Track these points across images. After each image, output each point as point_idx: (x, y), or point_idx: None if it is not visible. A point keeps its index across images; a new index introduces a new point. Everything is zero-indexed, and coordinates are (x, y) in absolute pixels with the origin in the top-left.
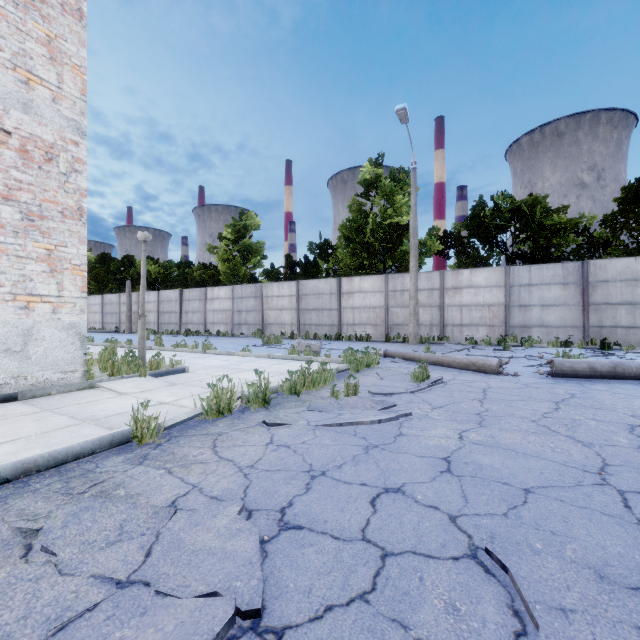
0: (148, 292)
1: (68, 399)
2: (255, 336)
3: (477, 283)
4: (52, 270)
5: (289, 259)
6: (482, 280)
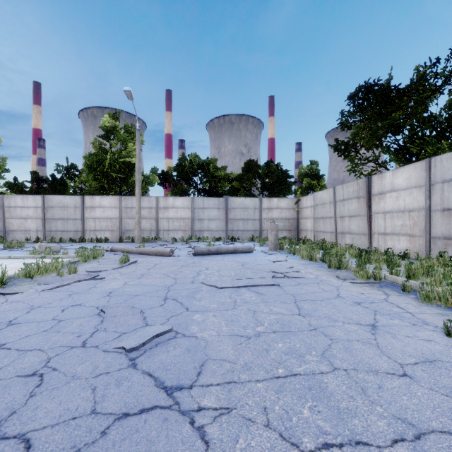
0: None
1: None
2: None
3: (177, 205)
4: None
5: (35, 175)
6: (180, 204)
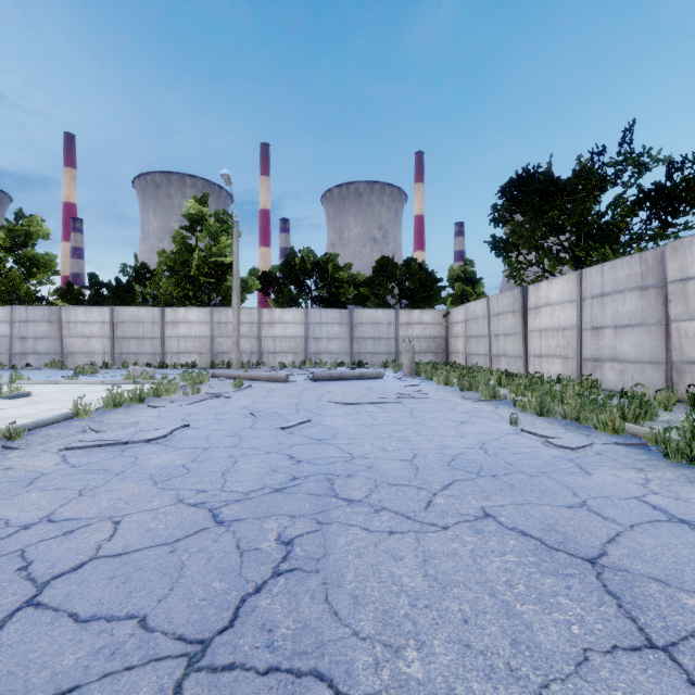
0: None
1: None
2: (51, 367)
3: (286, 320)
4: None
5: (95, 279)
6: (290, 318)
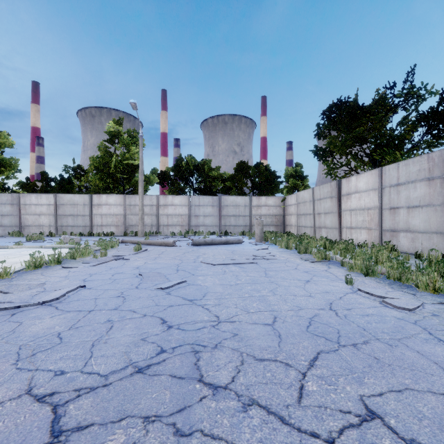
0: None
1: None
2: (12, 235)
3: (176, 203)
4: None
5: (45, 175)
6: (178, 202)
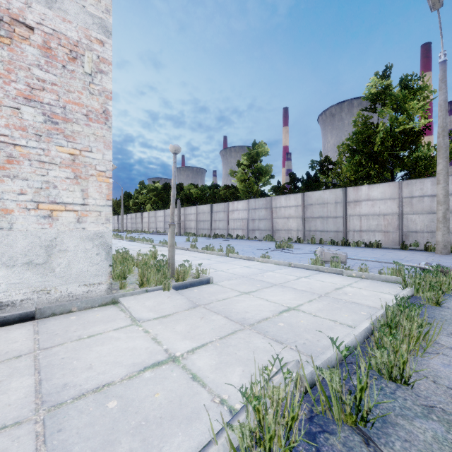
0: (190, 207)
1: (77, 324)
2: (266, 240)
3: None
4: (76, 176)
5: (293, 176)
6: None
